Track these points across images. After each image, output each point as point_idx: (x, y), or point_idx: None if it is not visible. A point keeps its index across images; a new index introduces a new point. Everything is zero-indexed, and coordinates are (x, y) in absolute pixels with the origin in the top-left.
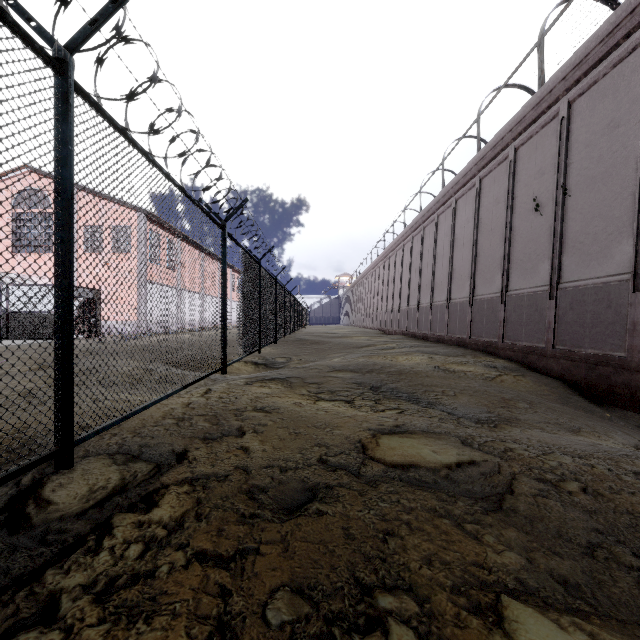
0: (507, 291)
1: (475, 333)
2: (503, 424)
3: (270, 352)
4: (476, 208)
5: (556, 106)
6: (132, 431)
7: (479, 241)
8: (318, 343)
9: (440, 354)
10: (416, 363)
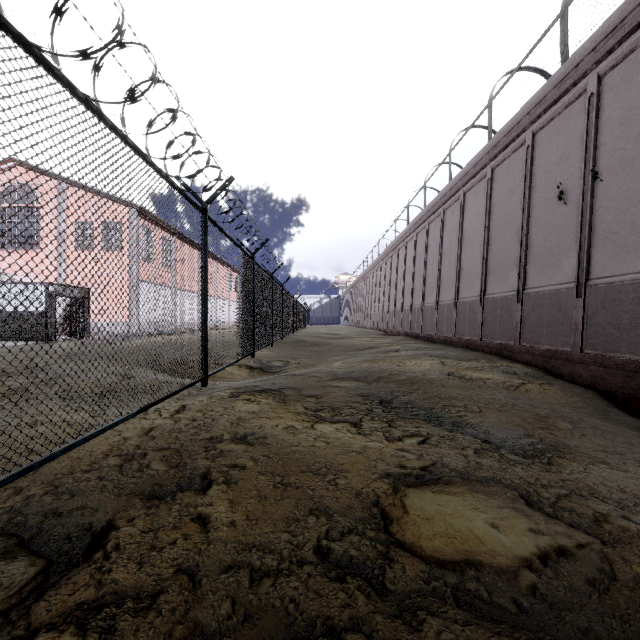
0: (524, 289)
1: (487, 335)
2: (557, 458)
3: (267, 355)
4: (487, 200)
5: (583, 82)
6: (48, 483)
7: (491, 235)
8: (318, 345)
9: (451, 358)
10: (427, 369)
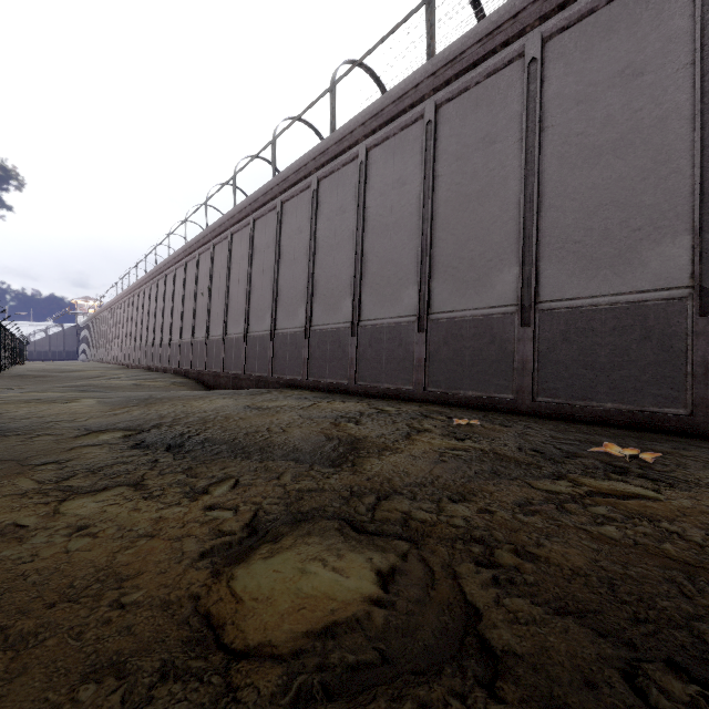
0: (194, 338)
1: (182, 364)
2: None
3: None
4: (184, 281)
5: (211, 243)
6: None
7: (185, 303)
8: (44, 377)
9: (150, 378)
10: (123, 382)
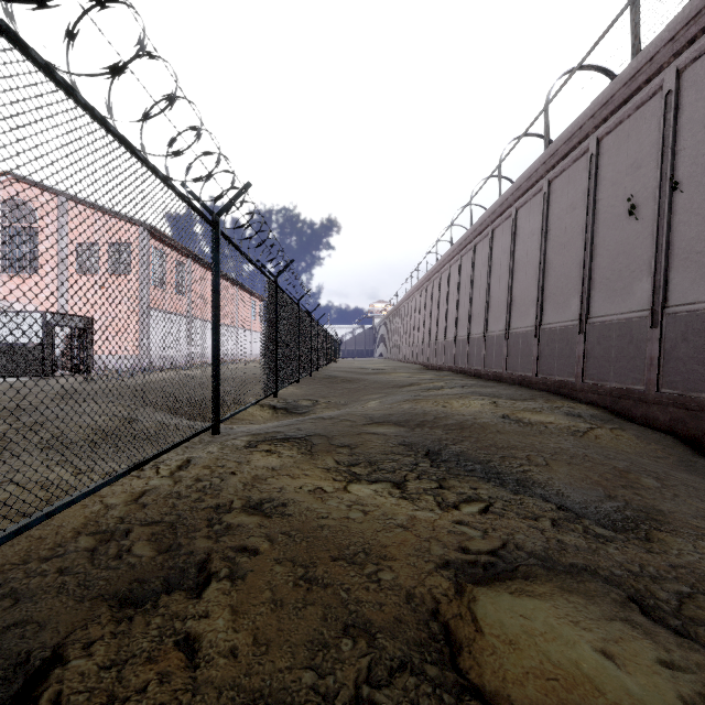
0: (588, 318)
1: (543, 370)
2: (656, 531)
3: (292, 392)
4: (544, 217)
5: (658, 78)
6: None
7: (548, 257)
8: (350, 381)
9: (503, 397)
10: (477, 411)
